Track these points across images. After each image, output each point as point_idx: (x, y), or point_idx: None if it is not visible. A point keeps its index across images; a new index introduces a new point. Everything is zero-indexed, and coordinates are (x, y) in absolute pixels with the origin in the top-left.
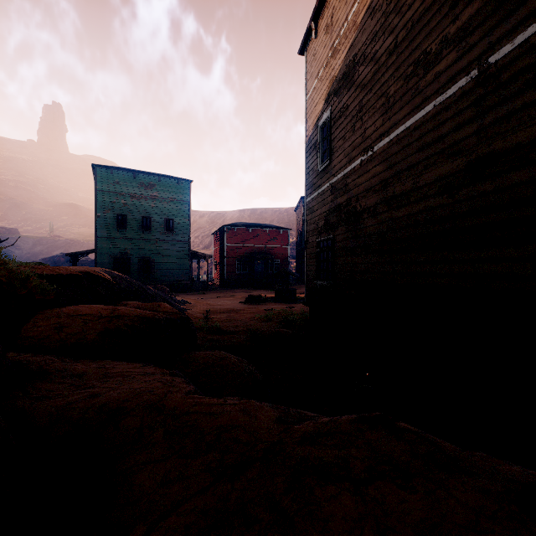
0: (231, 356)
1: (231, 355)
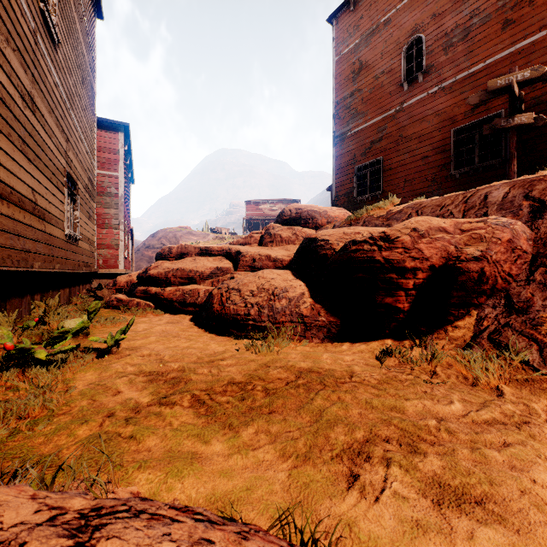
0: (249, 277)
1: (251, 278)
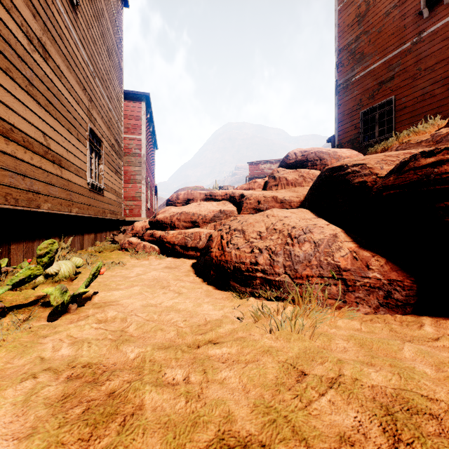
0: (255, 216)
1: (258, 217)
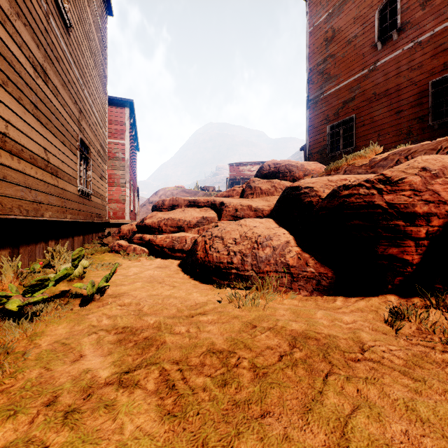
0: (232, 225)
1: (234, 226)
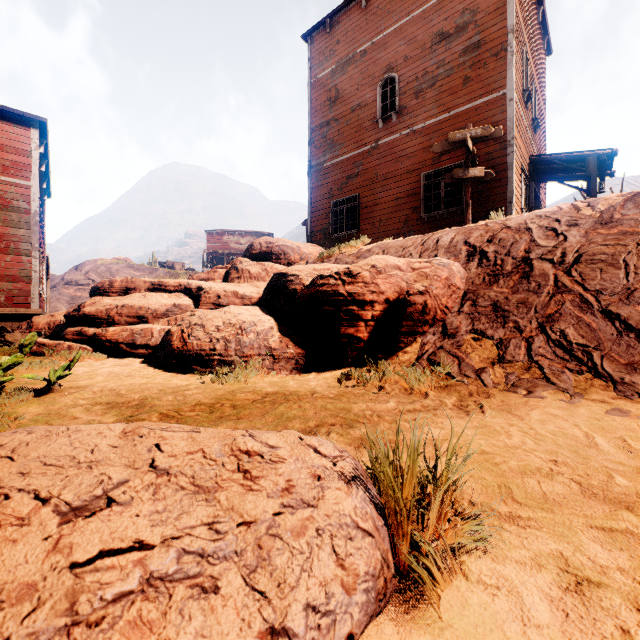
0: (214, 312)
1: (217, 314)
